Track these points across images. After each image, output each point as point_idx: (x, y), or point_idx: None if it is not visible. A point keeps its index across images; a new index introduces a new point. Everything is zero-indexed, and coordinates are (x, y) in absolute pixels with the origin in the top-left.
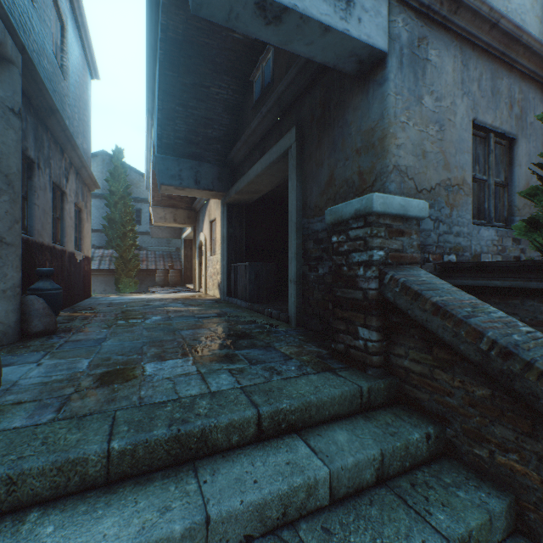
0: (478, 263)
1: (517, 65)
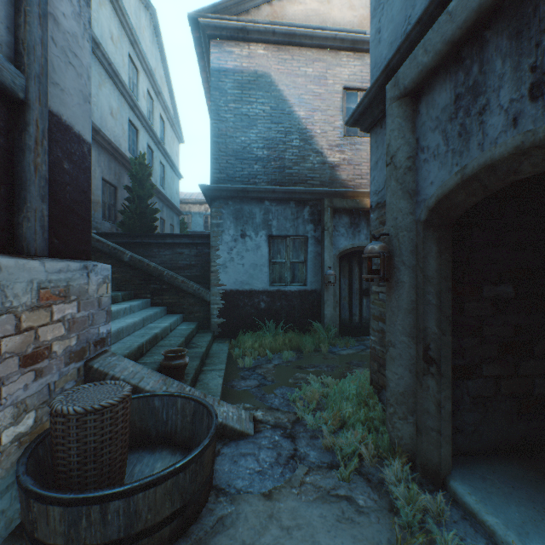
0: (106, 233)
1: (118, 159)
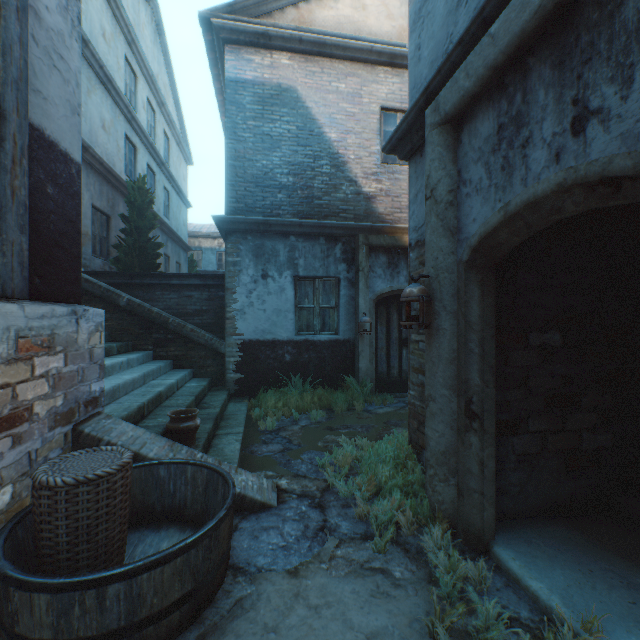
0: (97, 272)
1: (112, 182)
